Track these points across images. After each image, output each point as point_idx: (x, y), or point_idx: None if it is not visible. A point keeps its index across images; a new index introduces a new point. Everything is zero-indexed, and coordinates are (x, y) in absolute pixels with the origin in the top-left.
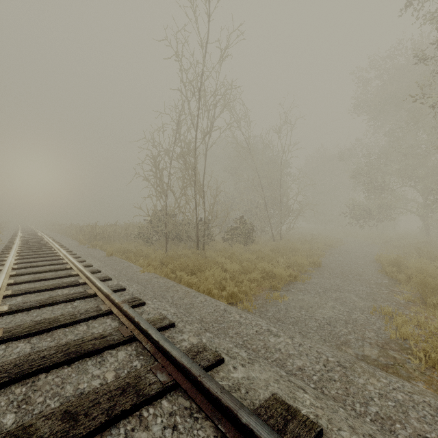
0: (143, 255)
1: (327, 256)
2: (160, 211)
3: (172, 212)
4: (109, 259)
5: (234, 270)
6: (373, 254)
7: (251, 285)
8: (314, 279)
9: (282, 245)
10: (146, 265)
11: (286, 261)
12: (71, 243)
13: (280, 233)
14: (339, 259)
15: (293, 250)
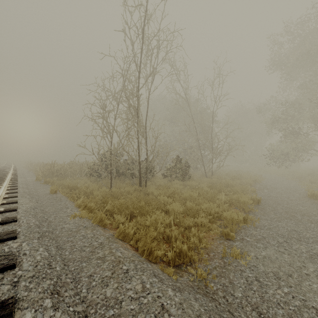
0: (87, 192)
1: (258, 192)
2: (108, 151)
3: (116, 151)
4: (50, 197)
5: (177, 211)
6: (297, 189)
7: (200, 234)
8: (263, 221)
9: (216, 181)
10: (81, 206)
11: (226, 199)
12: (29, 179)
13: (211, 170)
14: (271, 195)
15: (226, 186)
